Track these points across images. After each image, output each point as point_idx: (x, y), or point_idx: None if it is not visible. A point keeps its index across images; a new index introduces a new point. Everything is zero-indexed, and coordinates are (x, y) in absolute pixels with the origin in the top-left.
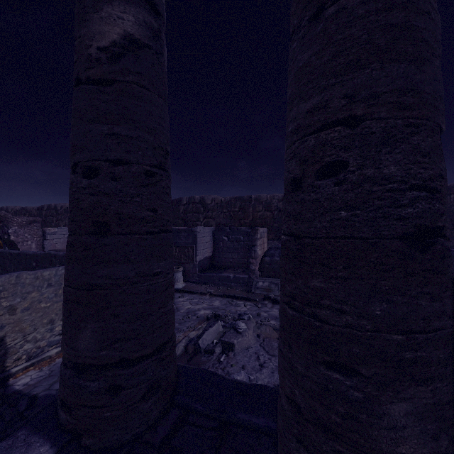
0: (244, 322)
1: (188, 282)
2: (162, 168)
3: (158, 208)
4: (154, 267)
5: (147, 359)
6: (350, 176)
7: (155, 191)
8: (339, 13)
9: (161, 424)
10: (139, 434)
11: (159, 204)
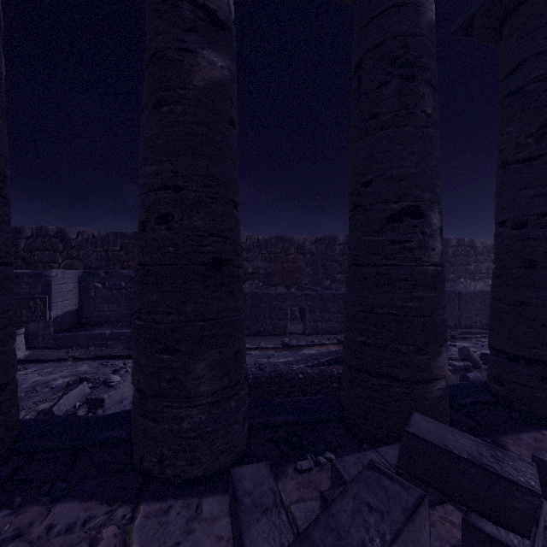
0: (119, 375)
1: (35, 349)
2: None
3: None
4: None
5: None
6: (175, 224)
7: None
8: (170, 114)
9: None
10: None
11: None
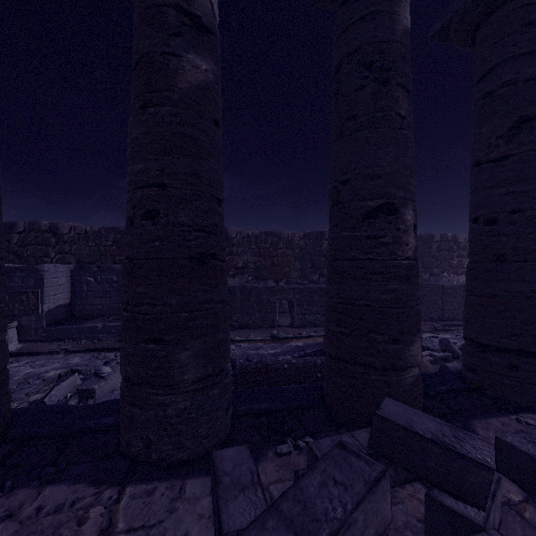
0: (110, 367)
1: (27, 342)
2: None
3: None
4: None
5: None
6: (161, 220)
7: None
8: (156, 115)
9: None
10: None
11: None
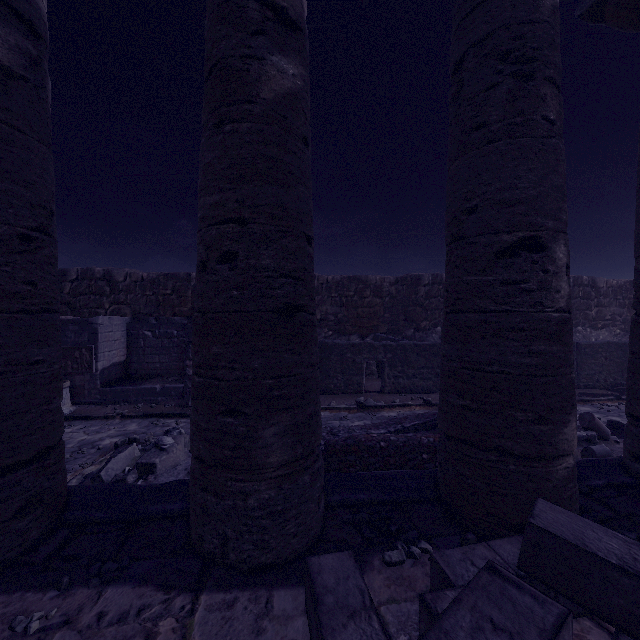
0: (172, 437)
1: (81, 405)
2: (45, 232)
3: (39, 282)
4: (34, 353)
5: (23, 469)
6: (240, 264)
7: (35, 260)
8: (233, 134)
9: (44, 545)
10: (11, 559)
11: (40, 277)
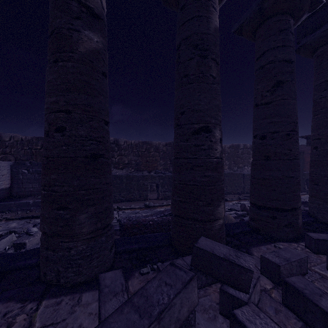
0: (37, 228)
1: None
2: None
3: None
4: None
5: None
6: (67, 133)
7: None
8: (63, 67)
9: None
10: None
11: None
